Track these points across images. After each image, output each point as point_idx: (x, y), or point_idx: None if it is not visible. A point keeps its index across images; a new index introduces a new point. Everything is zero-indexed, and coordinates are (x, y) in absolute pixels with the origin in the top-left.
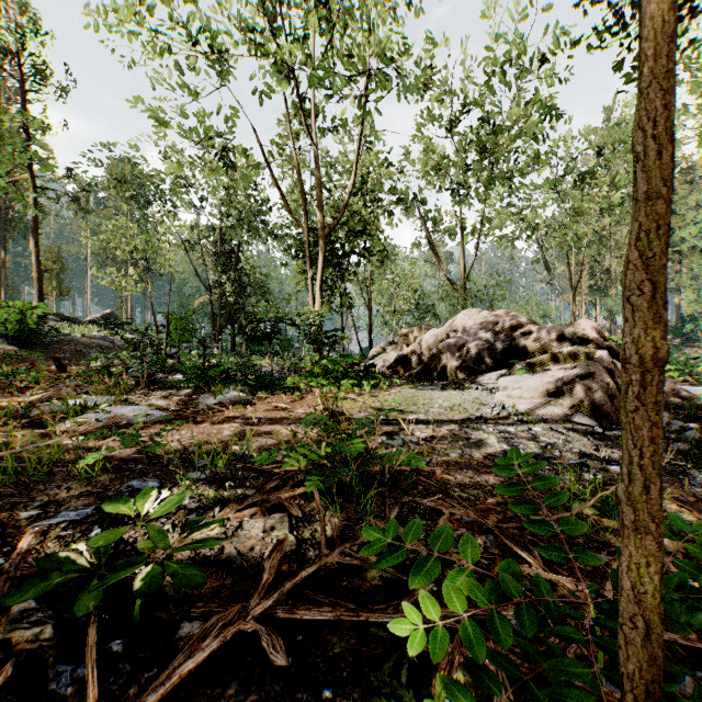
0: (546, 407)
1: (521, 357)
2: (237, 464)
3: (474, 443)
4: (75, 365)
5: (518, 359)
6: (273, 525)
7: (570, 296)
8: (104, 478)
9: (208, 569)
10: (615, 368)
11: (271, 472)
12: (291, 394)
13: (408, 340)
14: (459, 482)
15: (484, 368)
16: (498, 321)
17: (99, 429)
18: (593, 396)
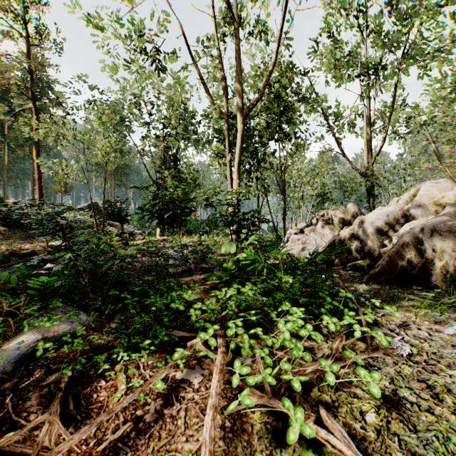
0: None
1: None
2: None
3: None
4: (42, 242)
5: None
6: None
7: None
8: None
9: None
10: None
11: None
12: (158, 352)
13: (328, 221)
14: None
15: None
16: None
17: None
18: None
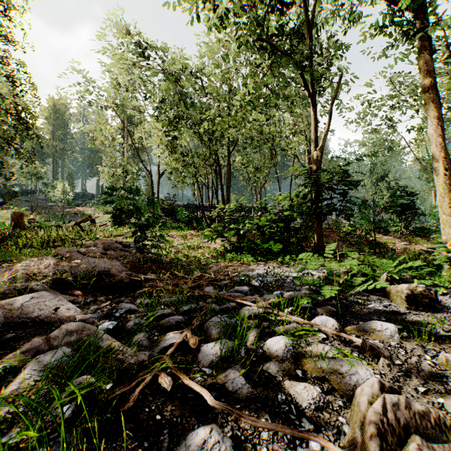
0: None
1: None
2: None
3: None
4: None
5: None
6: None
7: None
8: None
9: None
10: None
11: None
12: None
13: None
14: None
15: None
16: None
17: None
18: None
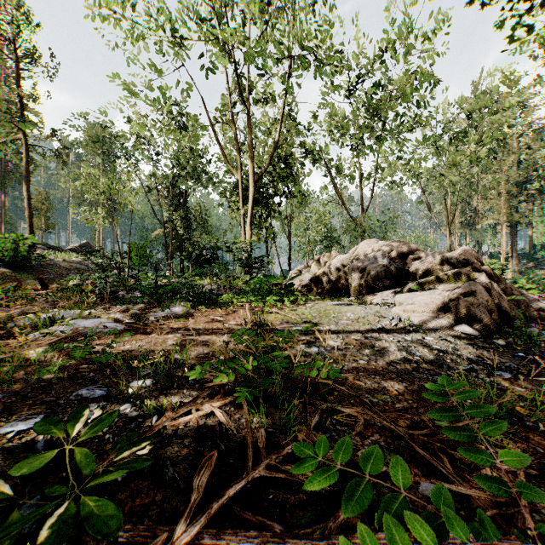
0: (436, 319)
1: (412, 277)
2: (177, 372)
3: (378, 351)
4: (57, 284)
5: (409, 279)
6: (205, 435)
7: (447, 229)
8: (59, 386)
9: (141, 483)
10: (492, 287)
11: (206, 379)
12: (225, 308)
13: (319, 264)
14: (368, 387)
15: (381, 286)
16: (393, 249)
17: (63, 339)
18: (475, 311)
